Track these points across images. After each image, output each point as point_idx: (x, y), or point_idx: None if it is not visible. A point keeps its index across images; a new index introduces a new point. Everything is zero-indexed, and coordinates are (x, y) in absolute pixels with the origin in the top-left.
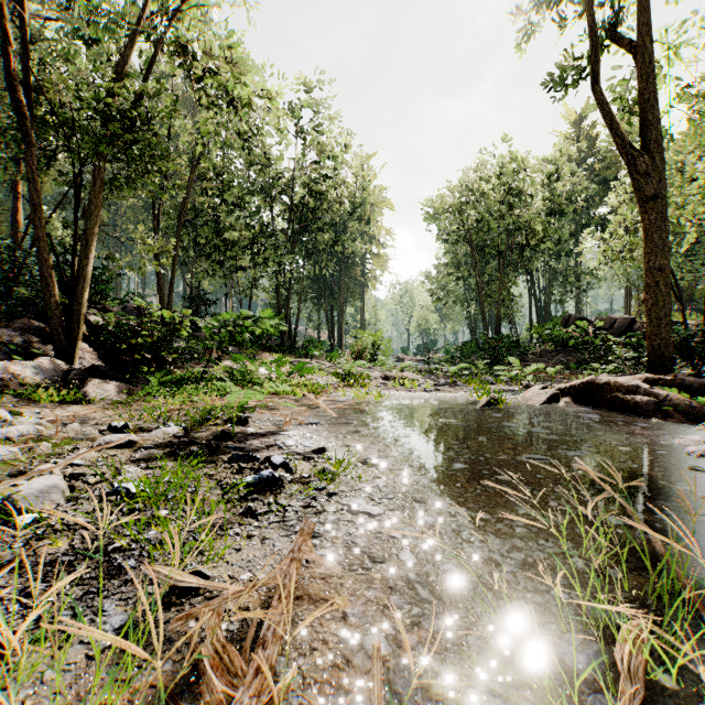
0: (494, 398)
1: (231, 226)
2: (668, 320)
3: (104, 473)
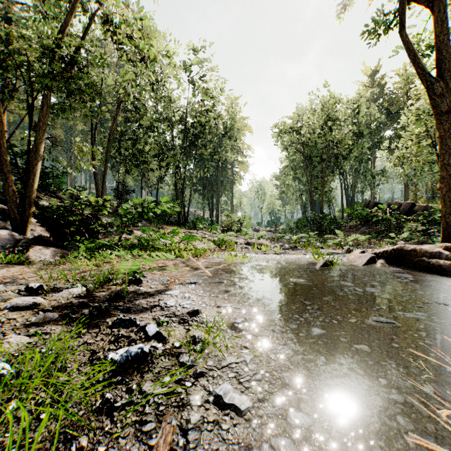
0: (328, 260)
1: (145, 142)
2: None
3: None
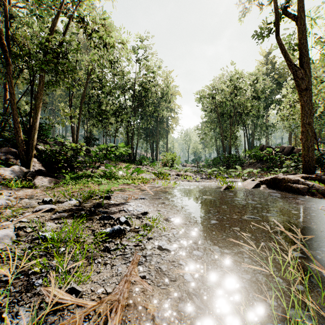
0: (229, 185)
1: (106, 104)
2: (312, 148)
3: (35, 226)
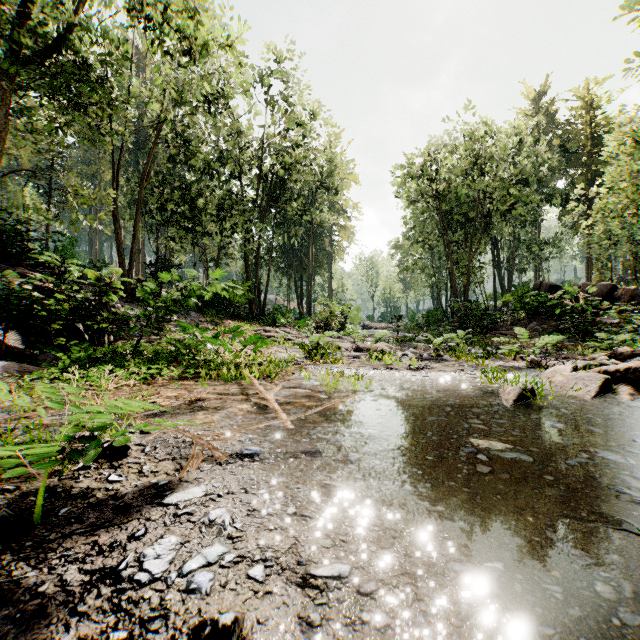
0: (526, 388)
1: (198, 193)
2: None
3: None
